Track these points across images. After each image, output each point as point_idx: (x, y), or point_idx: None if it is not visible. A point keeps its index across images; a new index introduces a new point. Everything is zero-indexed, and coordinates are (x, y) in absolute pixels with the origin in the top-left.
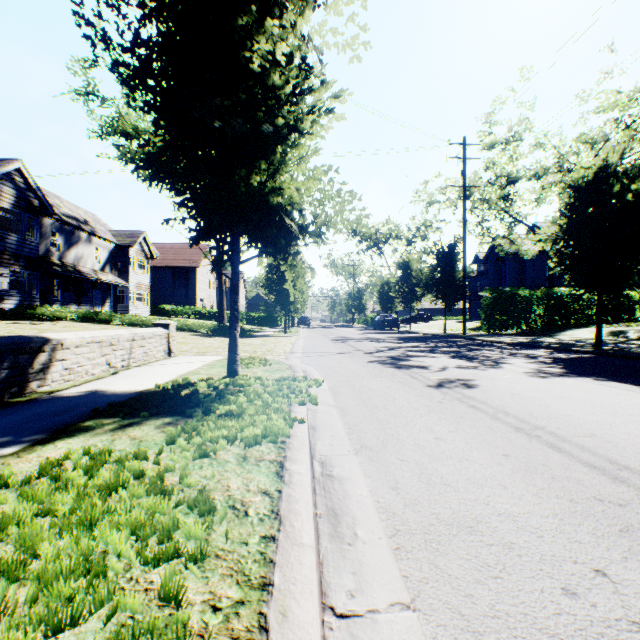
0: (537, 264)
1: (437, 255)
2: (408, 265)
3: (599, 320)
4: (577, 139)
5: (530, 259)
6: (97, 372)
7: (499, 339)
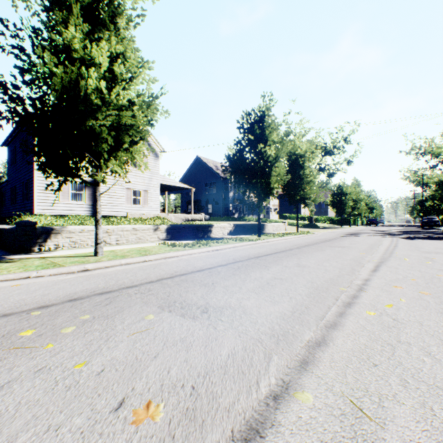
0: None
1: None
2: None
3: None
4: None
5: None
6: (271, 231)
7: None
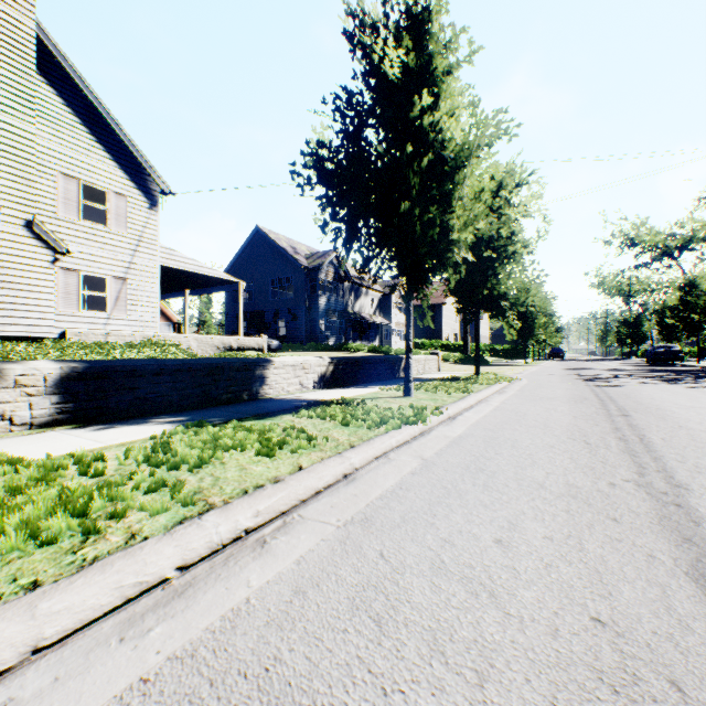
0: None
1: None
2: (693, 285)
3: None
4: None
5: None
6: (414, 373)
7: None
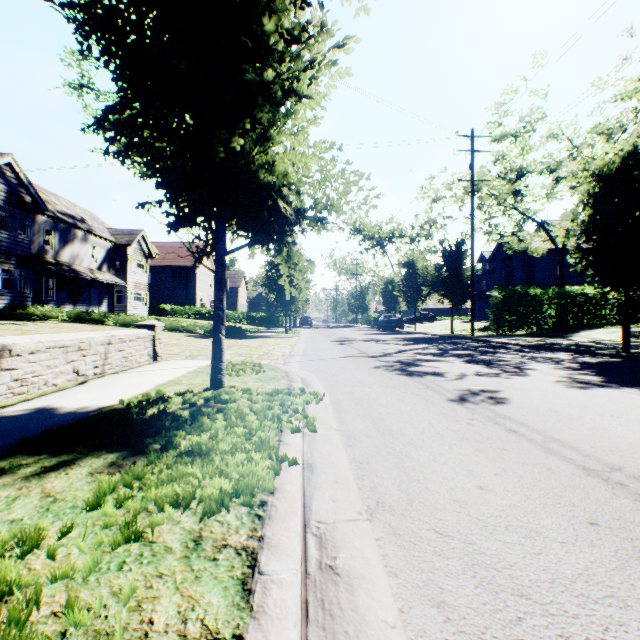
0: (546, 262)
1: (444, 252)
2: (413, 264)
3: (626, 321)
4: (593, 130)
5: (538, 257)
6: (60, 382)
7: (511, 340)
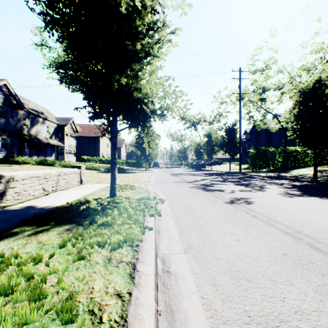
0: (277, 135)
1: (226, 130)
2: (210, 135)
3: (315, 164)
4: (300, 68)
5: (274, 132)
6: (36, 194)
7: (259, 174)
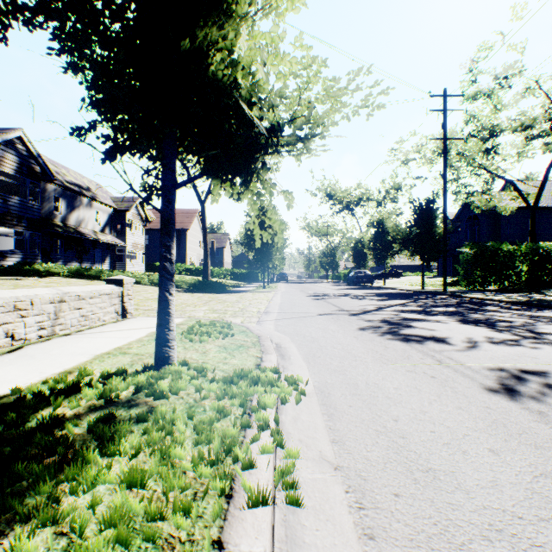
0: (512, 221)
1: (415, 211)
2: (382, 223)
3: None
4: None
5: (505, 216)
6: None
7: (491, 296)
